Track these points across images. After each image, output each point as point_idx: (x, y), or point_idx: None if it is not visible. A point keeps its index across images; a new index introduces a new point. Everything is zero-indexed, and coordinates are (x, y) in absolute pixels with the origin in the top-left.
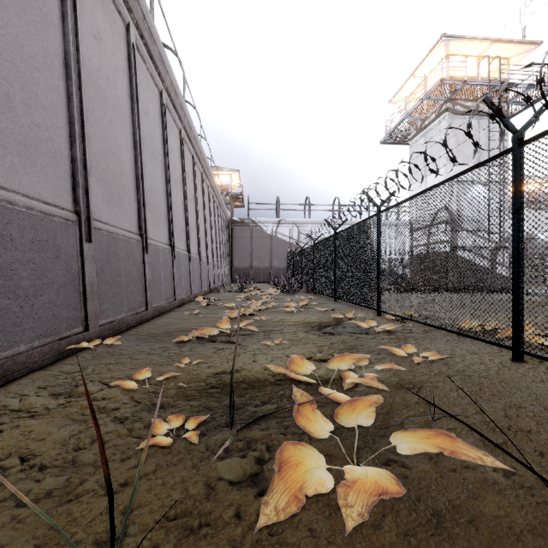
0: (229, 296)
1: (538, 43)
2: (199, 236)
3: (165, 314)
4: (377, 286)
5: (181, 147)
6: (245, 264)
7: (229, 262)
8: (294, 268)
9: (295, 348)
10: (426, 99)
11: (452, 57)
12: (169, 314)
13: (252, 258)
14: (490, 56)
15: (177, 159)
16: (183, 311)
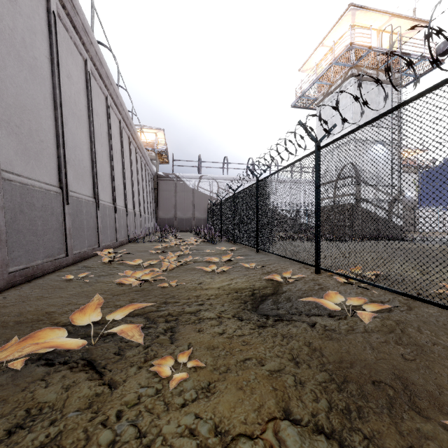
0: (146, 247)
1: (427, 22)
2: (114, 184)
3: (40, 278)
4: (315, 238)
5: (86, 79)
6: (169, 214)
7: (154, 213)
8: (214, 218)
9: (223, 392)
10: (335, 64)
11: (356, 29)
12: (45, 278)
13: (176, 209)
14: (387, 31)
15: (80, 90)
16: (73, 271)
